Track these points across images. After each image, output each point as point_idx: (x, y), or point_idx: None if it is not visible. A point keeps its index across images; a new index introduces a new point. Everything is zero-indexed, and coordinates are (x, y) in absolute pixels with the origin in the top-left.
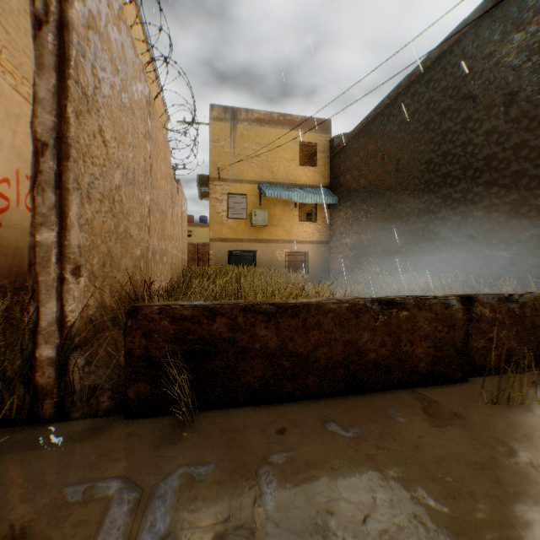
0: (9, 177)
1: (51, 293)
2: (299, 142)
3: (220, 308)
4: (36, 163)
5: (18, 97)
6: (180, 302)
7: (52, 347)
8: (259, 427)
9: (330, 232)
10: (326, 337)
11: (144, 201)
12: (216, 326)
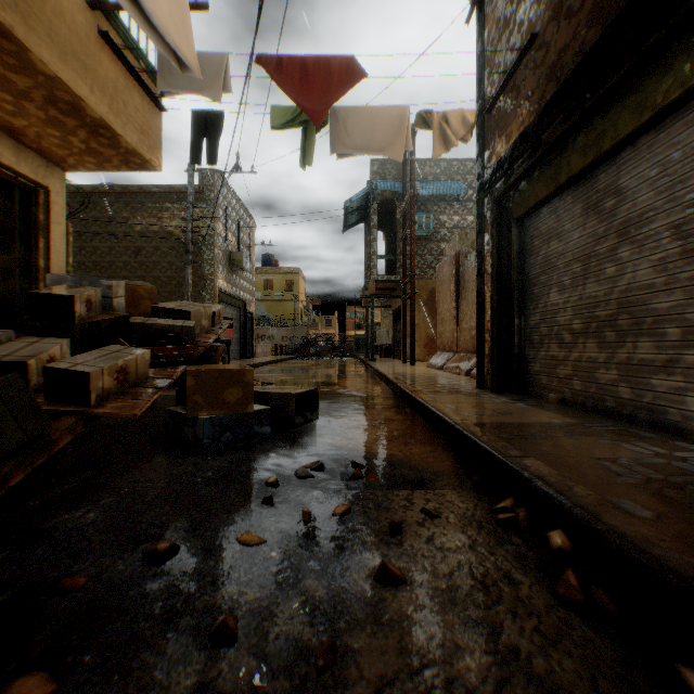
0: None
1: None
2: None
3: None
4: None
5: None
6: None
7: None
8: None
9: None
10: None
11: None
12: None
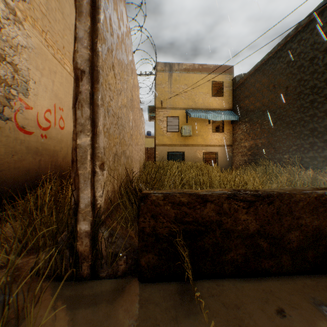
0: (50, 108)
1: (86, 182)
2: (211, 81)
3: (209, 196)
4: (76, 87)
5: (55, 61)
6: (175, 190)
7: (87, 223)
8: (256, 304)
9: (232, 139)
10: (297, 222)
11: (130, 119)
12: (206, 210)
